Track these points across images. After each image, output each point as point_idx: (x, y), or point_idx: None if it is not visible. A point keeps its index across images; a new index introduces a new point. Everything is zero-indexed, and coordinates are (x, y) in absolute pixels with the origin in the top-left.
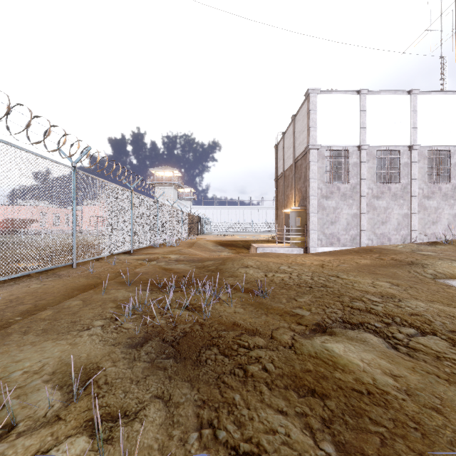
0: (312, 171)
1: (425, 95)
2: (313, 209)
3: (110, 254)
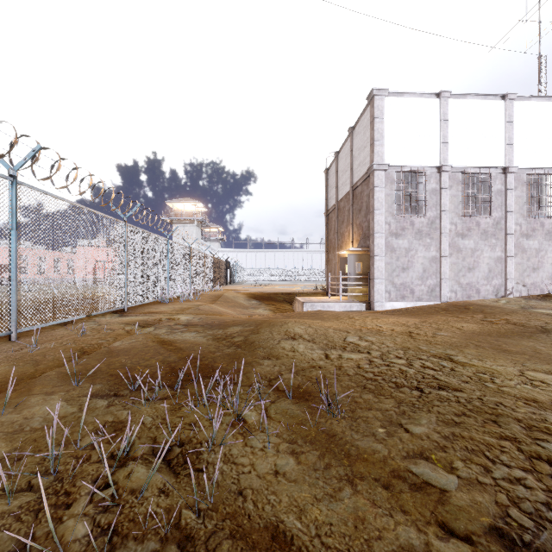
0: (377, 199)
1: (524, 102)
2: (379, 250)
3: (85, 316)
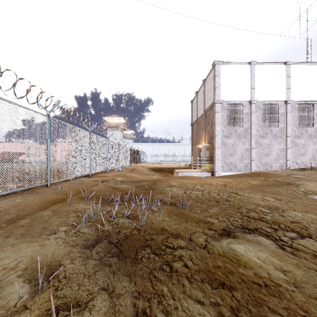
0: (217, 118)
1: (296, 65)
2: (218, 145)
3: (74, 177)
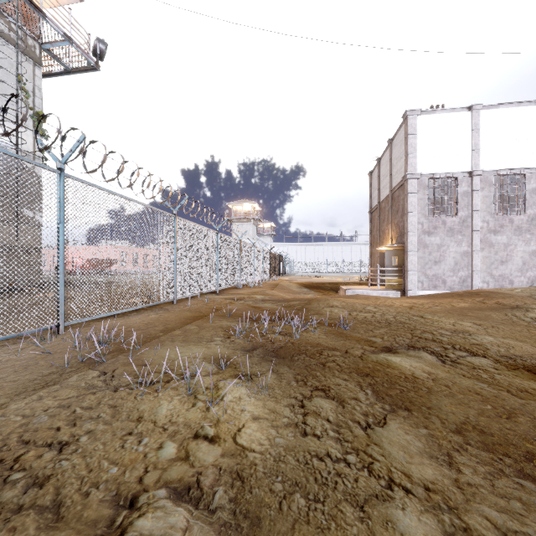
0: (411, 203)
1: None
2: (412, 246)
3: (200, 293)
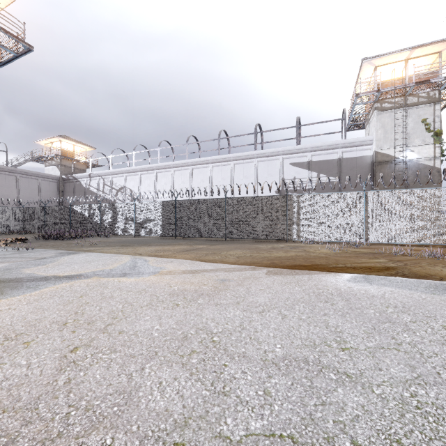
0: None
1: None
2: None
3: None
